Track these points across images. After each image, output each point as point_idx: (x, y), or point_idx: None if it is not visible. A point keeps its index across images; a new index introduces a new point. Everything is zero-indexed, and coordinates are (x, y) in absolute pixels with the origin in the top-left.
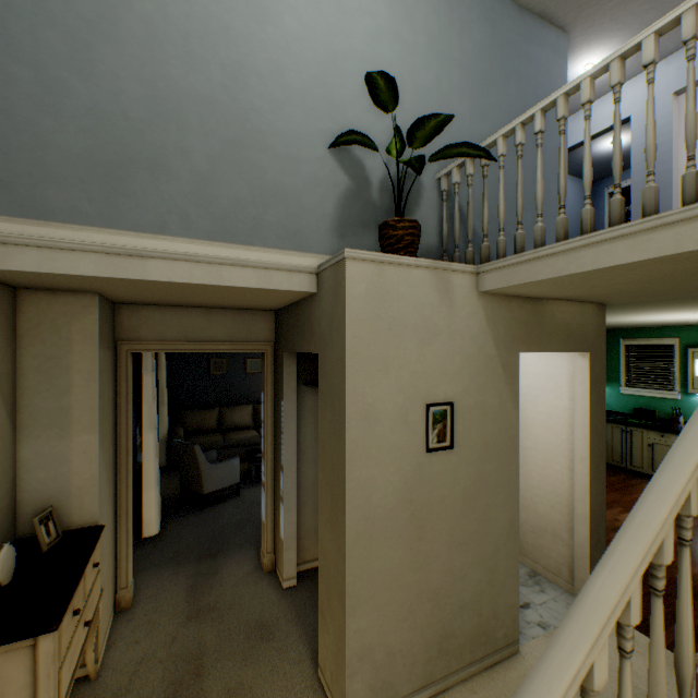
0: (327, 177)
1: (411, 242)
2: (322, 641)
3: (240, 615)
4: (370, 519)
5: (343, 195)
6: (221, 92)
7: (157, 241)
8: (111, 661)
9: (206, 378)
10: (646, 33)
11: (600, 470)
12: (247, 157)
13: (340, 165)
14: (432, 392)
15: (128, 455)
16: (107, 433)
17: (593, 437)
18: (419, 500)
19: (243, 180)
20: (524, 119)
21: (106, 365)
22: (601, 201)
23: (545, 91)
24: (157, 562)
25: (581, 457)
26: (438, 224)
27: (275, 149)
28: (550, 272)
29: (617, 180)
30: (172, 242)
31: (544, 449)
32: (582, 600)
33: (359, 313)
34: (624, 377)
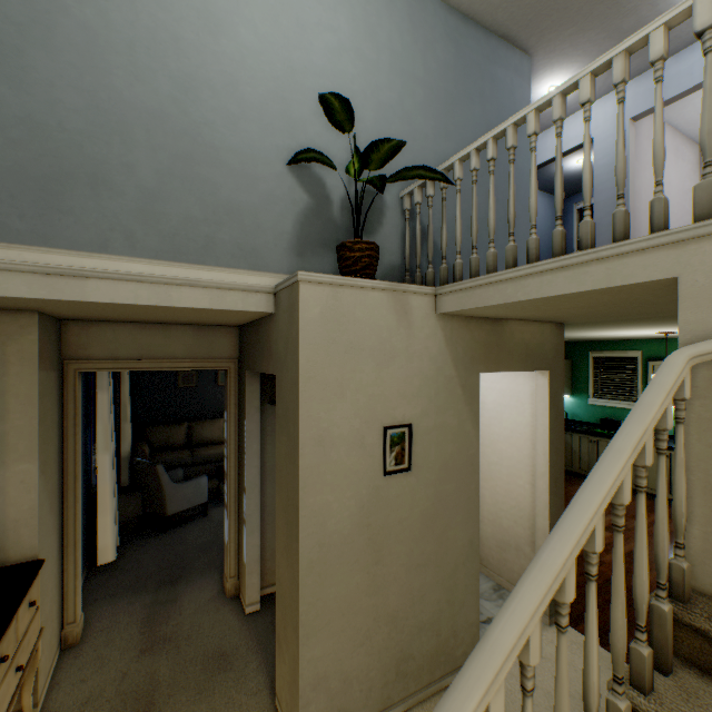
0: (286, 194)
1: (369, 264)
2: (279, 671)
3: (198, 645)
4: (325, 546)
5: (302, 213)
6: (171, 104)
7: (98, 260)
8: (53, 704)
9: (174, 392)
10: (583, 72)
11: (559, 485)
12: (198, 173)
13: (300, 182)
14: (390, 414)
15: (76, 481)
16: (50, 459)
17: (552, 454)
18: (376, 523)
19: (195, 197)
20: (478, 145)
21: (49, 387)
22: (570, 216)
23: (509, 112)
24: (112, 591)
25: (541, 473)
26: (402, 242)
27: (229, 165)
28: (500, 298)
29: (559, 212)
30: (116, 261)
31: (508, 465)
32: (483, 644)
33: (313, 337)
34: (592, 389)
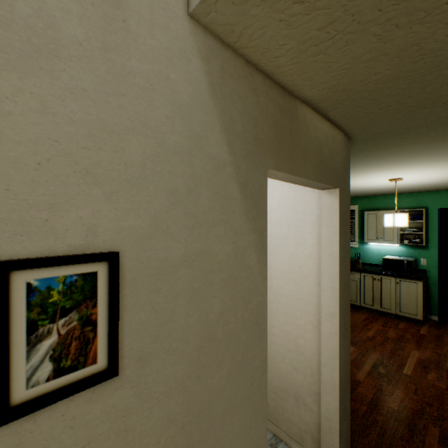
0: None
1: None
2: None
3: None
4: None
5: None
6: None
7: None
8: None
9: None
10: None
11: (346, 326)
12: None
13: None
14: (33, 222)
15: None
16: None
17: (342, 289)
18: None
19: None
20: None
21: None
22: None
23: None
24: None
25: (330, 314)
26: None
27: None
28: None
29: None
30: None
31: (286, 303)
32: None
33: None
34: None
